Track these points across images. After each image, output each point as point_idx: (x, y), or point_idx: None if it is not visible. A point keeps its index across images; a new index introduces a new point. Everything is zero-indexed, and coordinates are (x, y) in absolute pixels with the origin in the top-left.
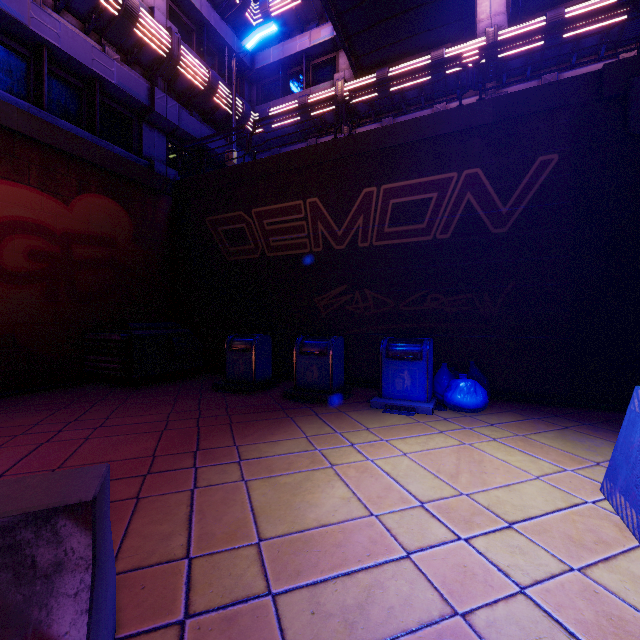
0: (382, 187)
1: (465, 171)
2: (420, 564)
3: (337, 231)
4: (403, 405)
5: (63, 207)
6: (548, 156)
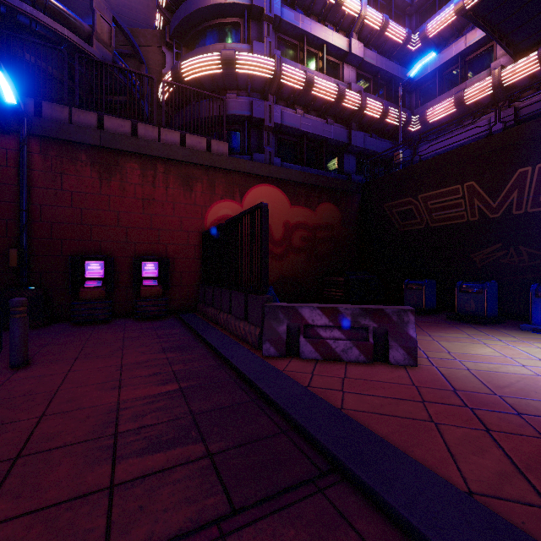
0: (537, 166)
1: None
2: (528, 368)
3: (492, 204)
4: None
5: (313, 213)
6: None
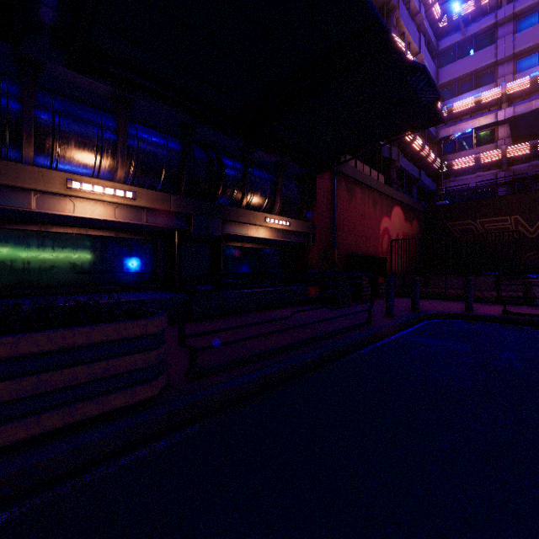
0: None
1: None
2: None
3: (530, 230)
4: None
5: (411, 226)
6: None
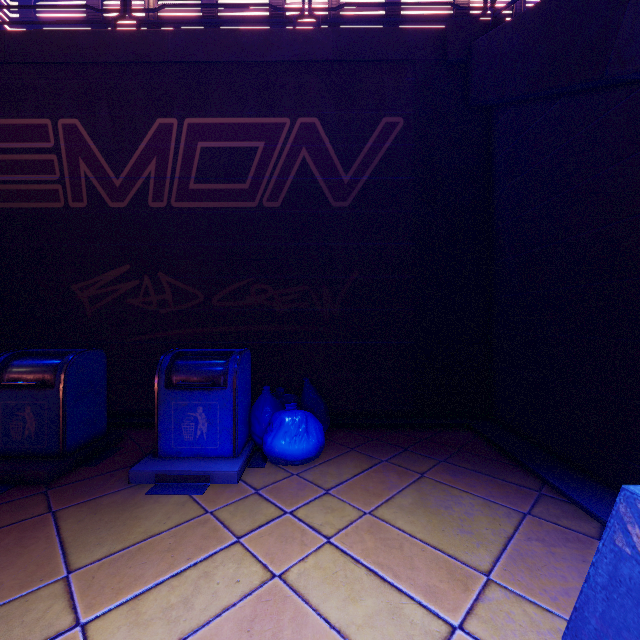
0: (186, 120)
1: (300, 118)
2: None
3: (113, 178)
4: (189, 472)
5: None
6: (393, 118)
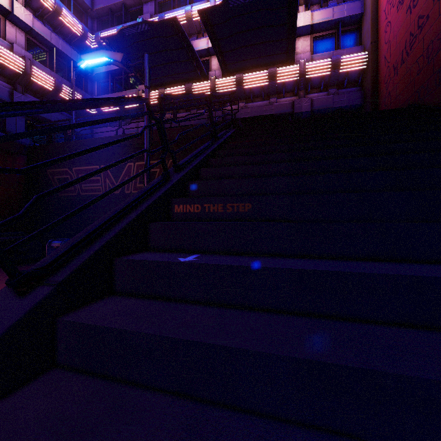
0: (136, 163)
1: (170, 160)
2: None
3: (115, 184)
4: None
5: None
6: None
